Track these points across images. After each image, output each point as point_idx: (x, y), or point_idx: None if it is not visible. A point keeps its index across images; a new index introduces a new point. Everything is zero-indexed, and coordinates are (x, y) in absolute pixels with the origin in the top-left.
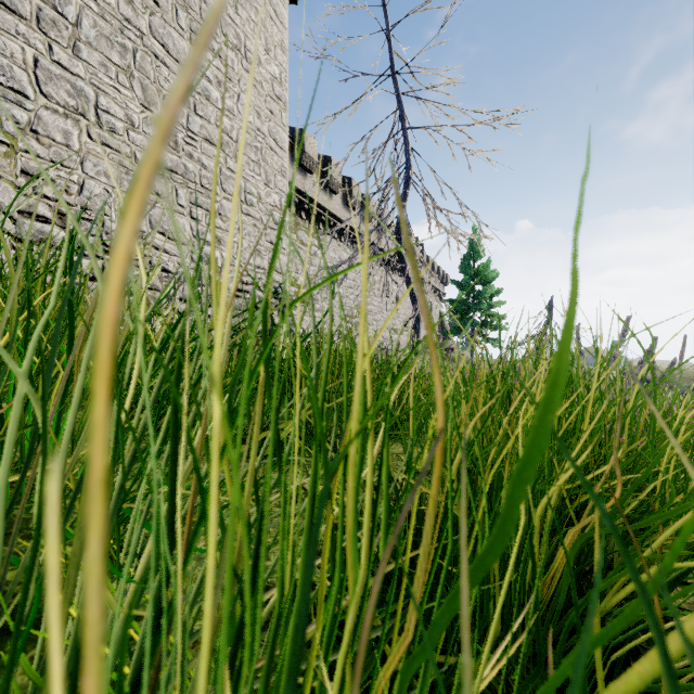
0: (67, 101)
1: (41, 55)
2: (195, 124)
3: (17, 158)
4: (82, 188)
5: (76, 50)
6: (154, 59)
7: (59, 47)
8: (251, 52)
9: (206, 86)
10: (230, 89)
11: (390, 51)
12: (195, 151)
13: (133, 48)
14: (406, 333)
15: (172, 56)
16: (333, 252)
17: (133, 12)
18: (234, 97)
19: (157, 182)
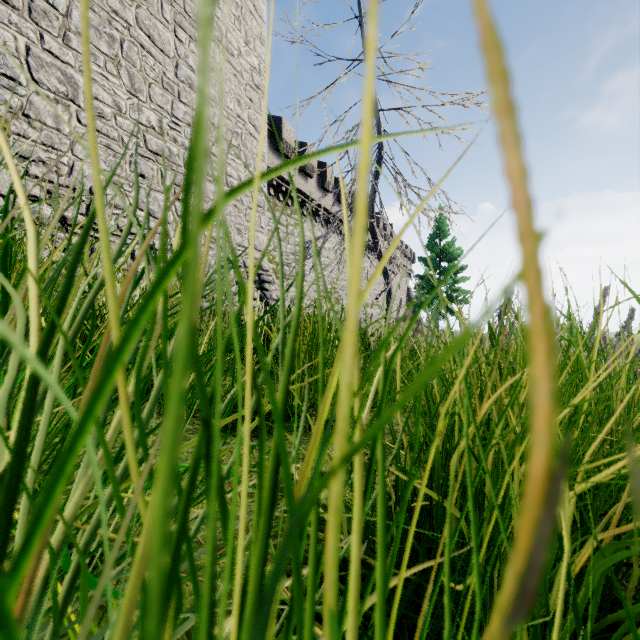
0: (58, 87)
1: (33, 44)
2: (179, 110)
3: (10, 141)
4: (72, 169)
5: (66, 39)
6: (140, 49)
7: (50, 36)
8: (231, 44)
9: (189, 75)
10: (212, 78)
11: (363, 37)
12: (179, 136)
13: (121, 38)
14: (376, 307)
15: (158, 47)
16: (308, 231)
17: (121, 4)
18: (216, 85)
19: (143, 165)
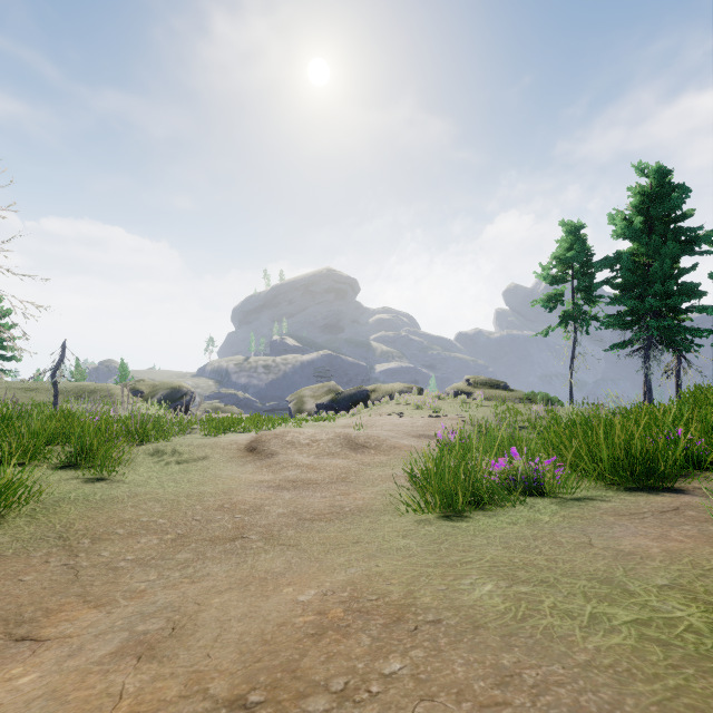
0: None
1: None
2: None
3: None
4: None
5: None
6: None
7: None
8: None
9: None
10: None
11: None
12: None
13: None
14: None
15: None
16: None
17: None
18: None
19: None
